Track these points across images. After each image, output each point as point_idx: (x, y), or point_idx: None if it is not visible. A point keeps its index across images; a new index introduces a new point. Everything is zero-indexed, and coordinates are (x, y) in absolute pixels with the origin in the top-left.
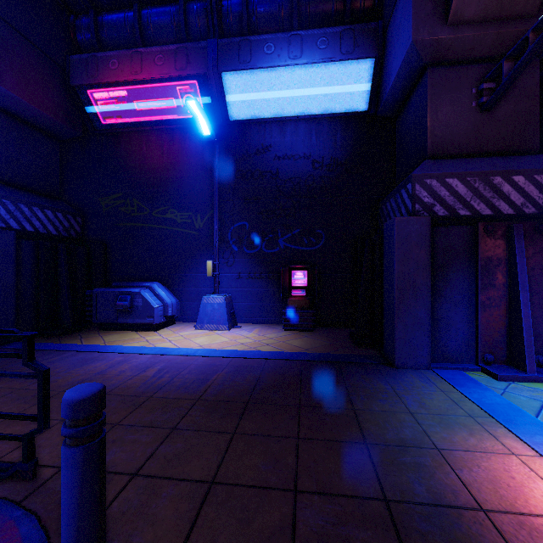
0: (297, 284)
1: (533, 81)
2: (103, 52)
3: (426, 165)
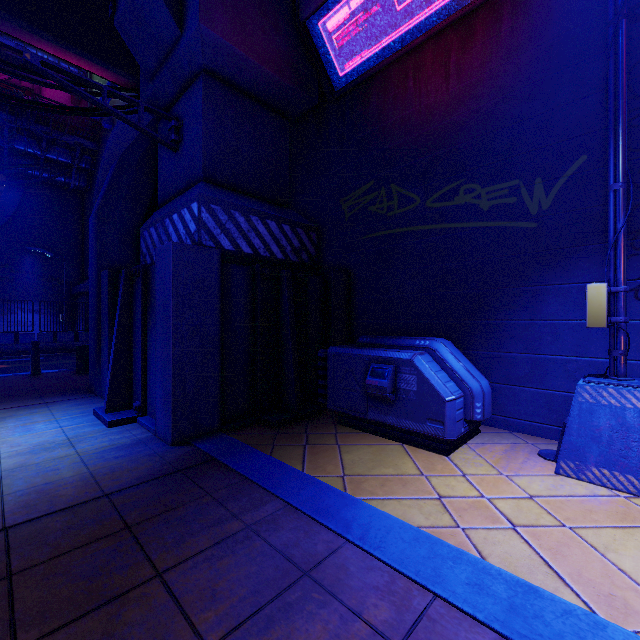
0: None
1: None
2: None
3: None
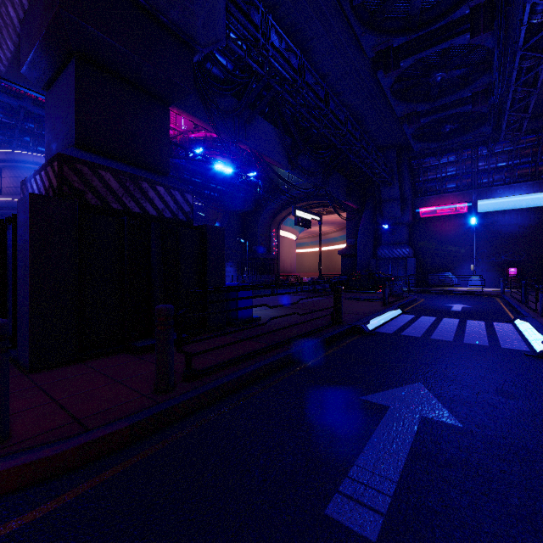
0: (511, 273)
1: None
2: (428, 196)
3: None
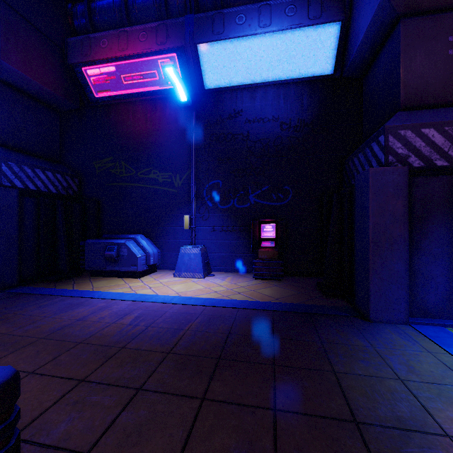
0: (266, 236)
1: None
2: (95, 33)
3: (399, 116)
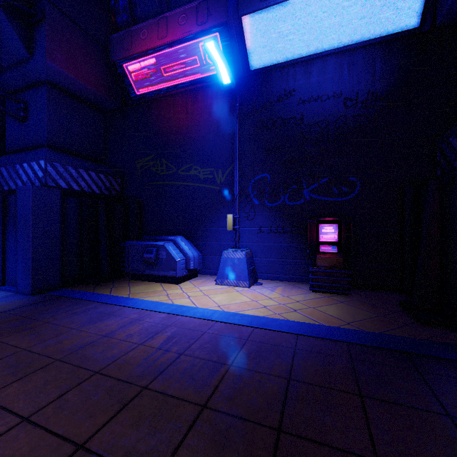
0: (325, 239)
1: None
2: (136, 25)
3: None
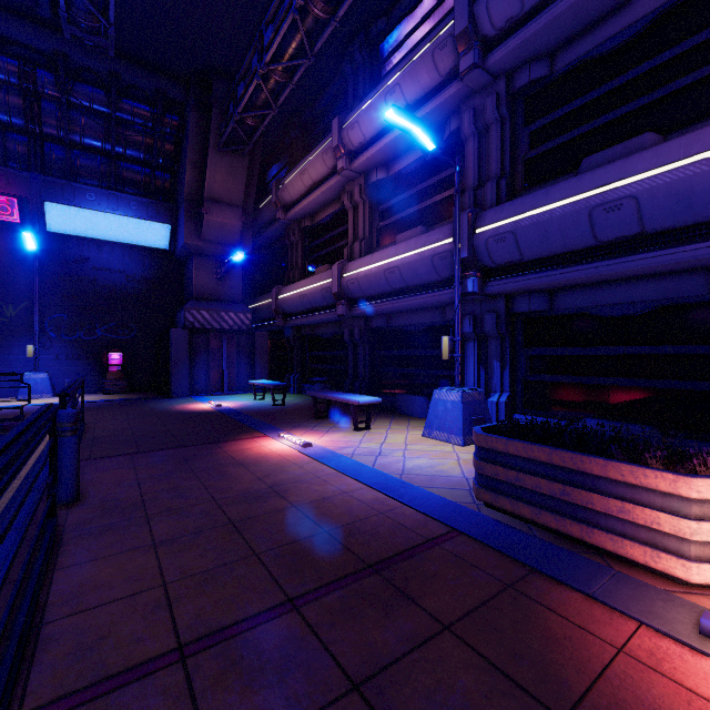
0: (114, 363)
1: (240, 272)
2: None
3: (192, 302)
